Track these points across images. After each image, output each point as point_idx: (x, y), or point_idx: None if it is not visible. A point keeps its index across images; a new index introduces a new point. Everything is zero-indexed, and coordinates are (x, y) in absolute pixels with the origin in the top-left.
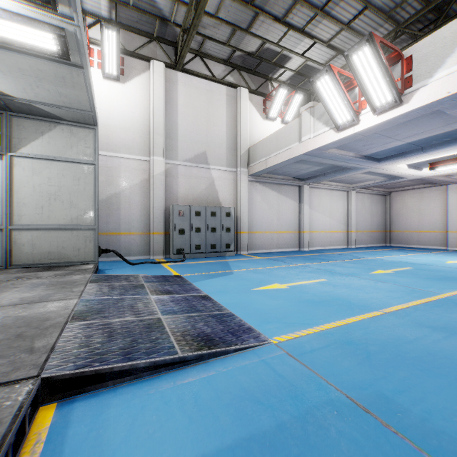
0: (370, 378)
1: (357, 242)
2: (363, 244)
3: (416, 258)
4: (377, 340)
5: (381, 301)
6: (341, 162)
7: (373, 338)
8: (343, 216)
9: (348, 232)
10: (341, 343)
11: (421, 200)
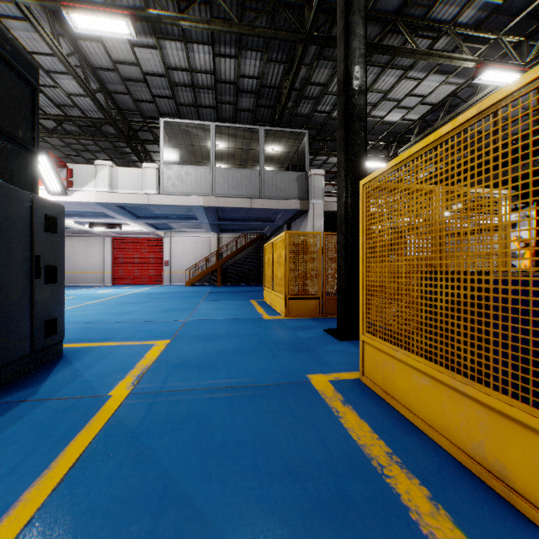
0: None
1: None
2: None
3: (81, 291)
4: None
5: None
6: None
7: None
8: None
9: None
10: None
11: (87, 246)
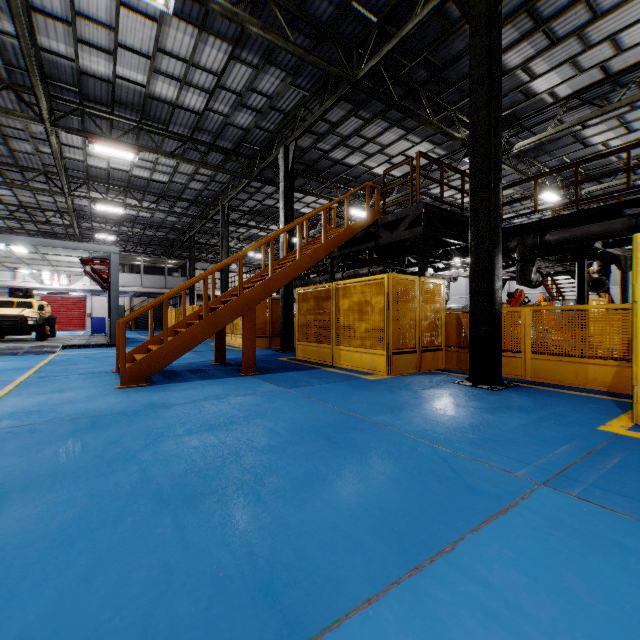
0: None
1: None
2: None
3: None
4: None
5: None
6: None
7: None
8: None
9: None
10: None
11: None
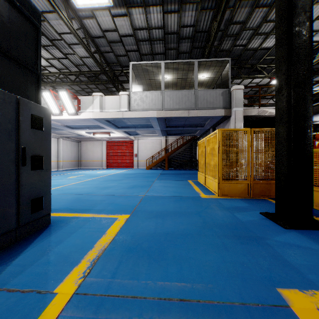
0: (62, 192)
1: (63, 167)
2: (67, 168)
3: (88, 172)
4: (65, 188)
5: (69, 183)
6: (54, 126)
7: (64, 188)
8: (55, 152)
9: (58, 161)
10: (55, 190)
11: (94, 146)
